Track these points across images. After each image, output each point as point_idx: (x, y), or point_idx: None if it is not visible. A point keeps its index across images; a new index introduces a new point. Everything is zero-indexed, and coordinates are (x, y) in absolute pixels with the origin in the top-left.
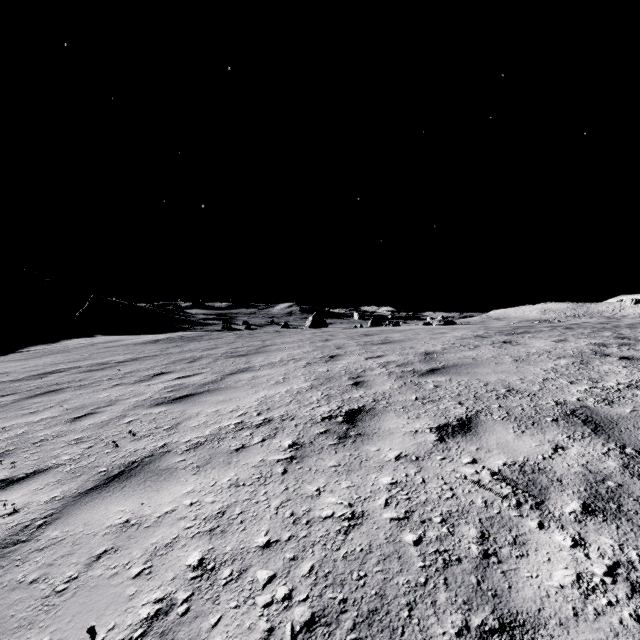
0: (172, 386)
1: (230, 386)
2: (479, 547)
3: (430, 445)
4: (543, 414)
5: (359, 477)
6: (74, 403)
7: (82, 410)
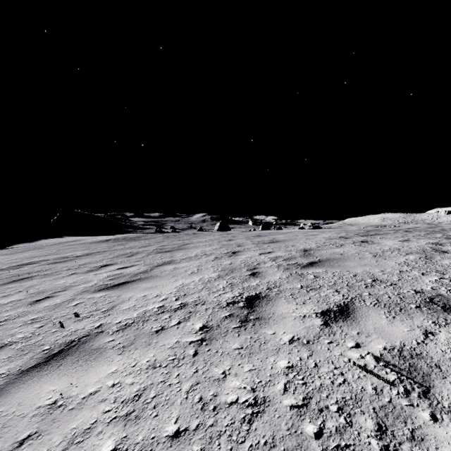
0: (113, 275)
1: (156, 275)
2: (379, 442)
3: (317, 329)
4: (407, 301)
5: (259, 360)
6: (38, 288)
7: (42, 294)
